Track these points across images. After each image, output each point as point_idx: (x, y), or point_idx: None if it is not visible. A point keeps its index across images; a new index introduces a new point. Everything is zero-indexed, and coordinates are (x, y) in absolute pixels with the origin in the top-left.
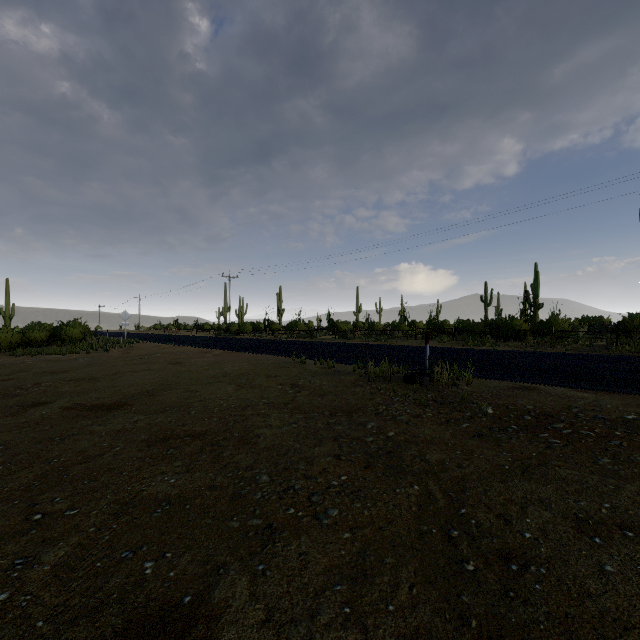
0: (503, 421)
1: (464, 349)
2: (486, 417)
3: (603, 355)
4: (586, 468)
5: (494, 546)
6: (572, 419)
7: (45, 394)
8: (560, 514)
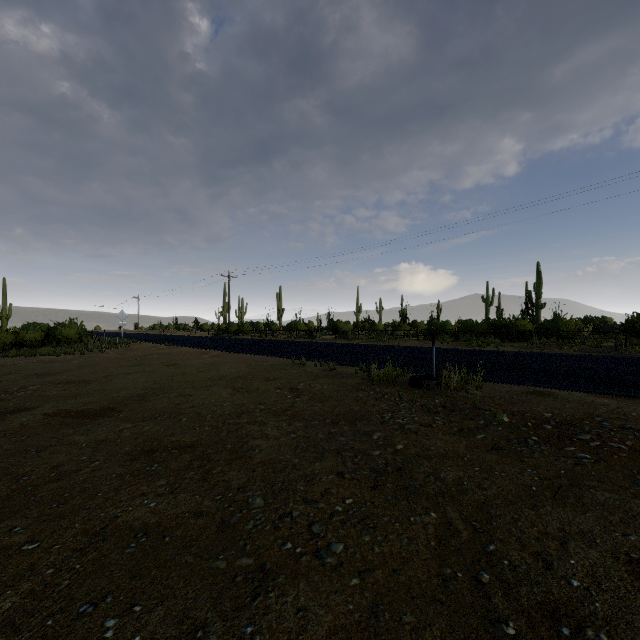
0: (521, 431)
1: (468, 350)
2: (502, 426)
3: (613, 356)
4: (626, 490)
5: (536, 598)
6: (598, 429)
7: (30, 398)
8: (609, 553)
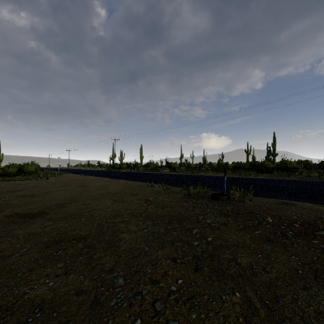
0: (281, 228)
1: (240, 178)
2: (269, 225)
3: (319, 181)
4: None
5: None
6: None
7: (0, 205)
8: None
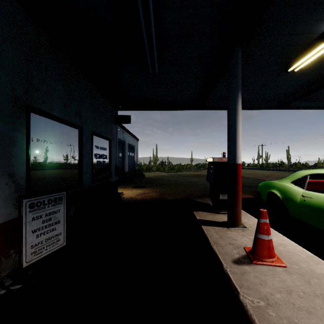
0: None
1: None
2: None
3: None
4: None
5: None
6: None
7: None
8: None
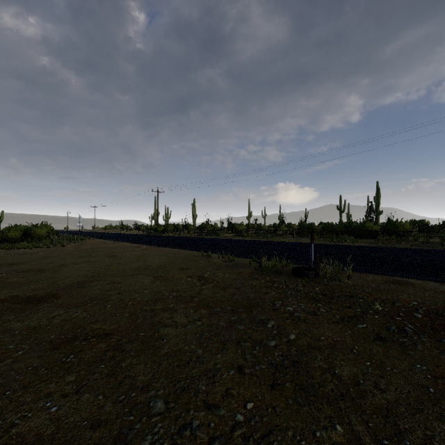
0: (396, 320)
1: (331, 245)
2: (377, 314)
3: (442, 250)
4: None
5: None
6: None
7: None
8: None
